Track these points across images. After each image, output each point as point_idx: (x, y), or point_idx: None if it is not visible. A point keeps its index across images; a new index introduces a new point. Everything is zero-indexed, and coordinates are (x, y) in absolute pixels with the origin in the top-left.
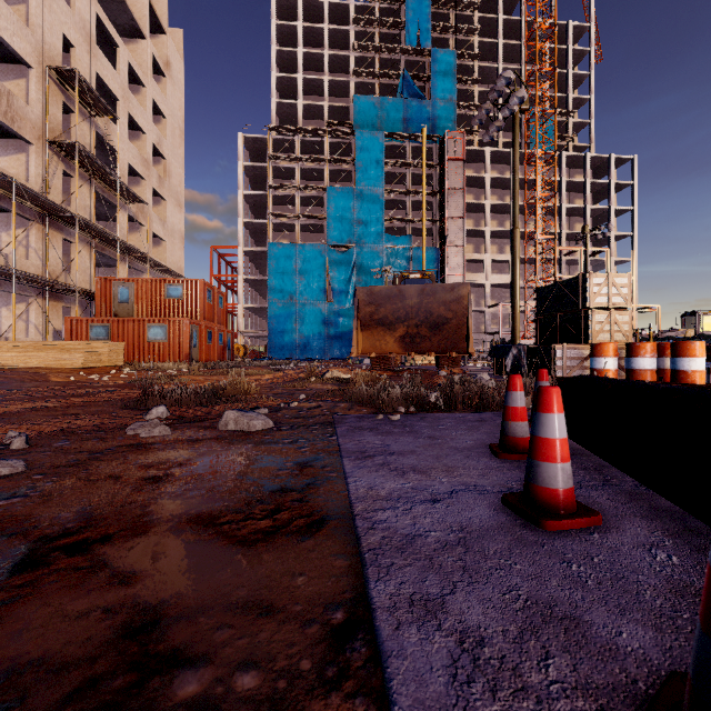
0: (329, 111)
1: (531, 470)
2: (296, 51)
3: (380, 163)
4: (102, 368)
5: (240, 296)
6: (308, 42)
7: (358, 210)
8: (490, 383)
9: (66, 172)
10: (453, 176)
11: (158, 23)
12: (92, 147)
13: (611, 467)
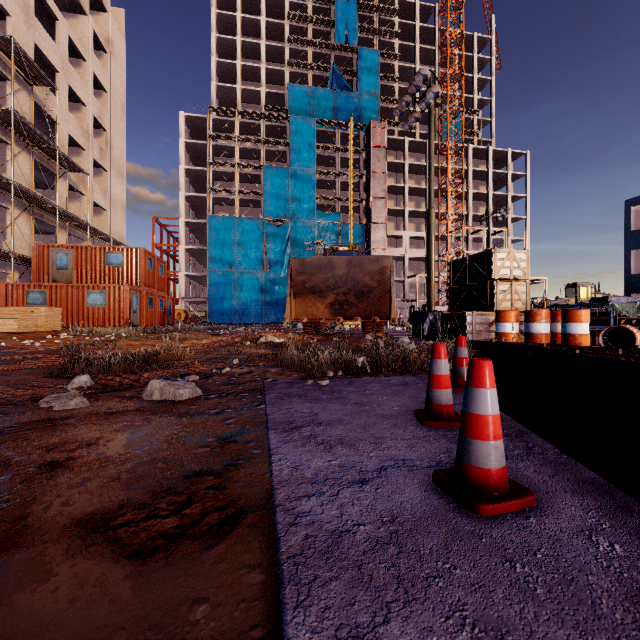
0: (266, 97)
1: (463, 448)
2: (234, 39)
3: (312, 147)
4: (38, 333)
5: (181, 264)
6: (246, 32)
7: (292, 188)
8: (411, 346)
9: (1, 139)
10: (377, 161)
11: (99, 1)
12: (30, 115)
13: (530, 432)
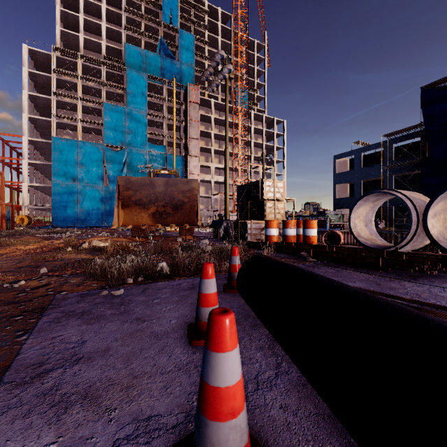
0: (106, 49)
1: (199, 429)
2: None
3: (144, 94)
4: None
5: (25, 176)
6: None
7: (128, 123)
8: (208, 247)
9: None
10: (193, 112)
11: None
12: None
13: None
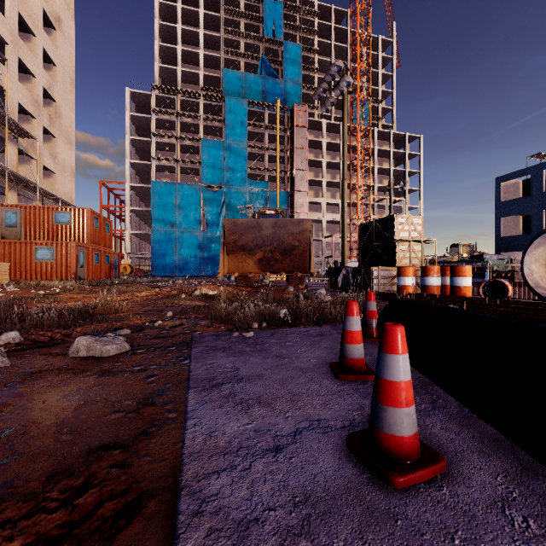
0: (203, 79)
1: (376, 414)
2: (176, 27)
3: (244, 124)
4: None
5: (127, 223)
6: (186, 21)
7: (227, 159)
8: (327, 298)
9: None
10: (299, 138)
11: None
12: None
13: (433, 383)
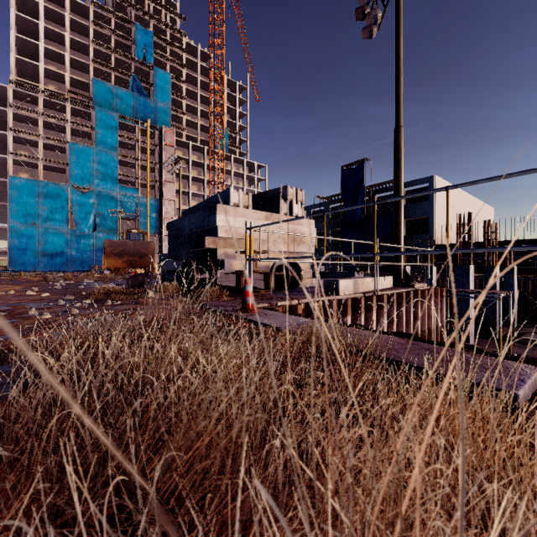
0: (70, 80)
1: None
2: (37, 22)
3: (115, 135)
4: None
5: None
6: (49, 17)
7: (97, 164)
8: None
9: None
10: (168, 155)
11: None
12: None
13: None
